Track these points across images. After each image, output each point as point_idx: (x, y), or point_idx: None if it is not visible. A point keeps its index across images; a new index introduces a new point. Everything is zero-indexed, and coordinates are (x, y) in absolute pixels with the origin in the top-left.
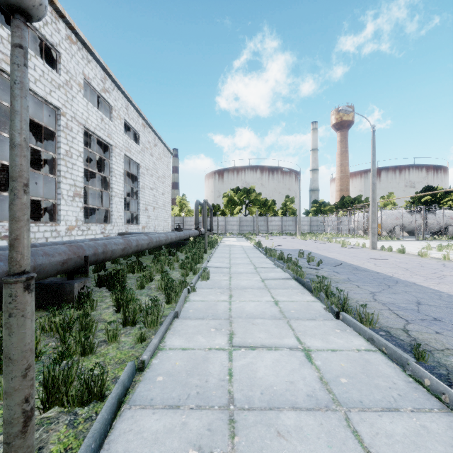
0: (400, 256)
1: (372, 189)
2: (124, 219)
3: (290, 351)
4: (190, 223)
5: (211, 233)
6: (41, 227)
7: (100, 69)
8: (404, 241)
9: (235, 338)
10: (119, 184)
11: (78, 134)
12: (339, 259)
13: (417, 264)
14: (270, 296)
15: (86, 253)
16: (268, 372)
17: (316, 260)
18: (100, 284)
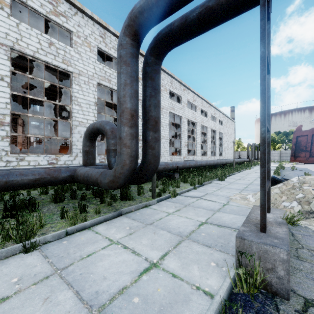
0: None
1: None
2: None
3: None
4: (244, 155)
5: (258, 160)
6: (205, 157)
7: (213, 108)
8: None
9: (253, 172)
10: (217, 142)
11: (210, 131)
12: (311, 170)
13: None
14: None
15: (226, 161)
16: (256, 173)
17: (294, 168)
18: None
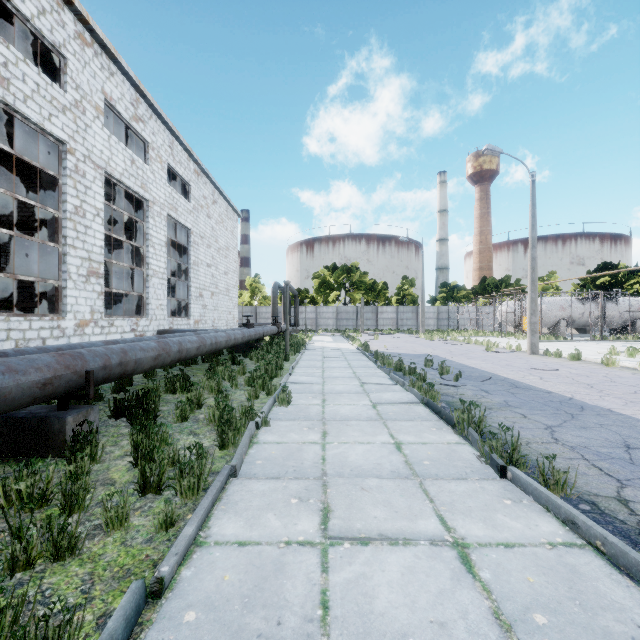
0: (576, 365)
1: (531, 266)
2: (168, 310)
3: (431, 547)
4: (266, 315)
5: (297, 329)
6: (34, 322)
7: (130, 87)
8: (574, 341)
9: (332, 520)
10: (160, 258)
11: (95, 182)
12: (486, 370)
13: (605, 377)
14: (388, 433)
15: (89, 365)
16: (396, 599)
17: (452, 371)
18: (118, 413)
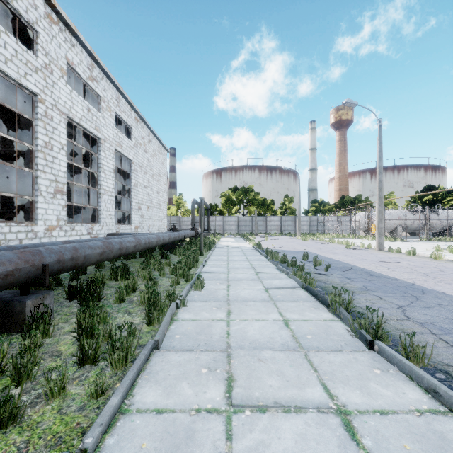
0: (412, 259)
1: (379, 187)
2: (115, 219)
3: (319, 415)
4: (187, 223)
5: (209, 233)
6: (13, 227)
7: (87, 55)
8: (408, 241)
9: (235, 389)
10: (109, 181)
11: (60, 124)
12: (347, 262)
13: (435, 268)
14: (278, 312)
15: (46, 260)
16: None
17: (323, 263)
18: (71, 296)
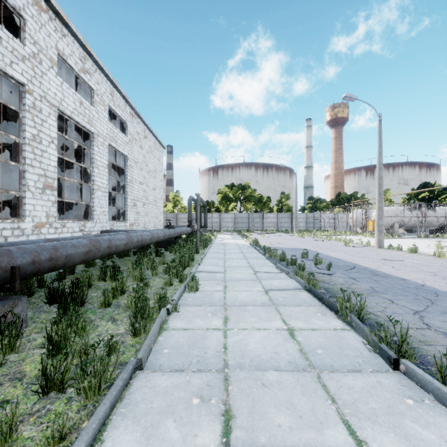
0: (415, 256)
1: (379, 183)
2: (110, 216)
3: None
4: (184, 220)
5: (206, 230)
6: None
7: (79, 47)
8: (406, 238)
9: (235, 431)
10: (103, 176)
11: (50, 116)
12: (348, 260)
13: (442, 267)
14: (281, 319)
15: (16, 261)
16: None
17: (324, 262)
18: (52, 300)
